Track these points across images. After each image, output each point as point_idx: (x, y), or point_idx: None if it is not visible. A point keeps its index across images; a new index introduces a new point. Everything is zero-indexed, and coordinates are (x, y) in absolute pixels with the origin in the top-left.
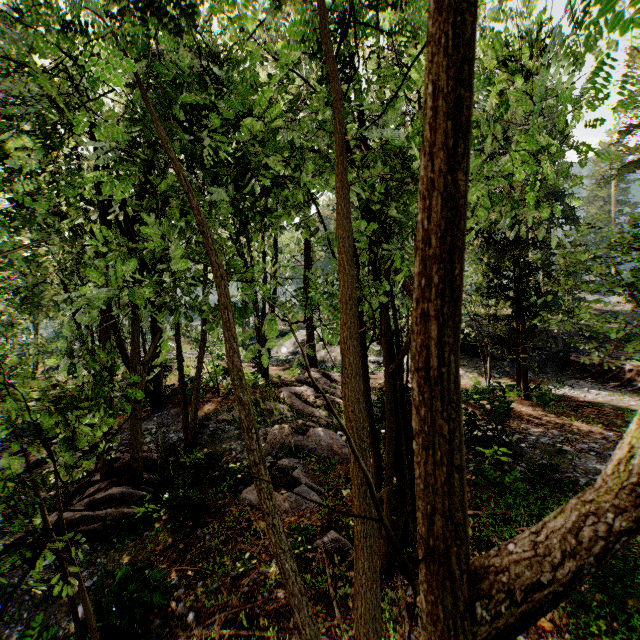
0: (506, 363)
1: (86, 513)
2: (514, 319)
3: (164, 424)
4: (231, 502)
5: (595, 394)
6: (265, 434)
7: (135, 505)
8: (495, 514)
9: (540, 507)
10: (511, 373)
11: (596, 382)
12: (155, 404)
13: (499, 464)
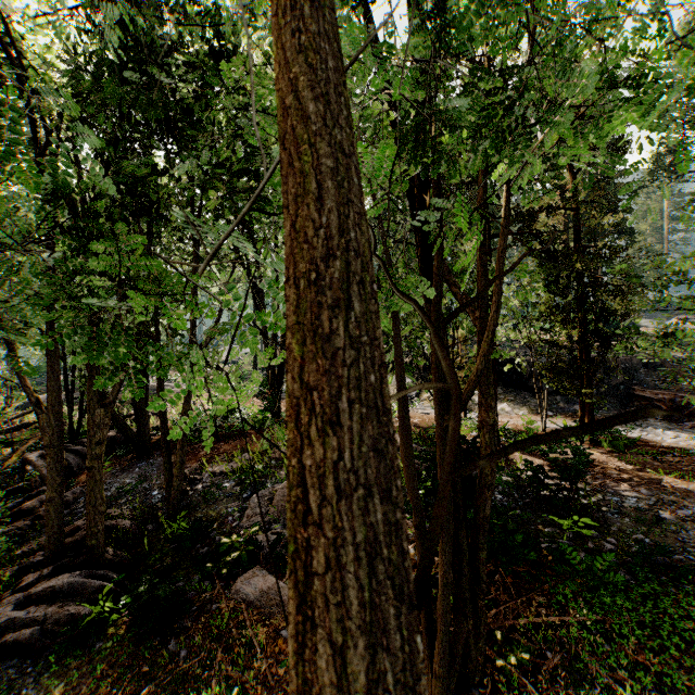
0: (559, 398)
1: (16, 616)
2: (578, 346)
3: (147, 477)
4: (220, 595)
5: (673, 437)
6: (271, 493)
7: (88, 601)
8: (587, 620)
9: (652, 612)
10: (566, 410)
11: (668, 421)
12: (139, 451)
13: (579, 539)
